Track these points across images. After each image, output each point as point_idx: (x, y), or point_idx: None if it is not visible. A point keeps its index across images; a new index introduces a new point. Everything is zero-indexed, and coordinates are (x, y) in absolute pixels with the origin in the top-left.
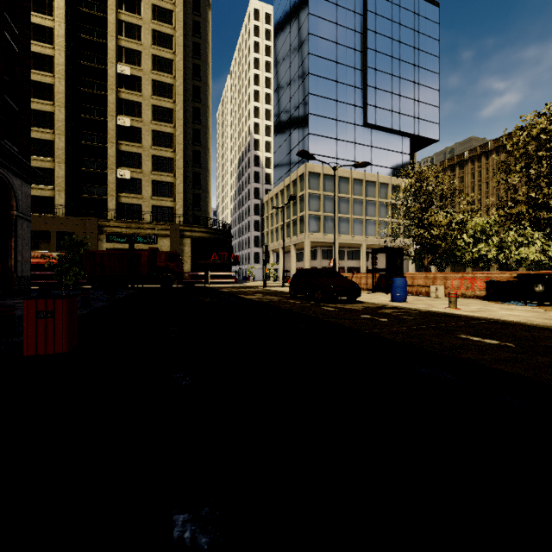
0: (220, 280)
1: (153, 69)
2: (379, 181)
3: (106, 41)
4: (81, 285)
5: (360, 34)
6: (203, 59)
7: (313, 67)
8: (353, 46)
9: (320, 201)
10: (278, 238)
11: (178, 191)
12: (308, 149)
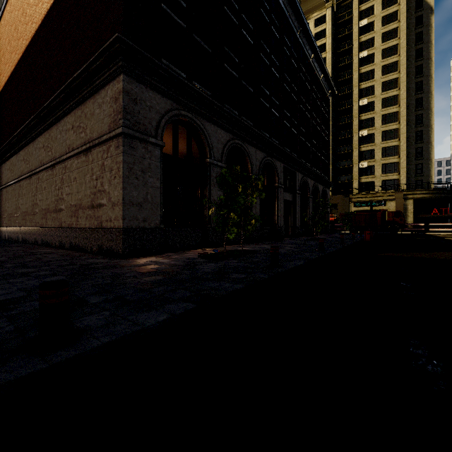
0: (439, 229)
1: (382, 91)
2: None
3: (352, 90)
4: (340, 231)
5: None
6: (425, 58)
7: None
8: None
9: None
10: None
11: (402, 167)
12: None
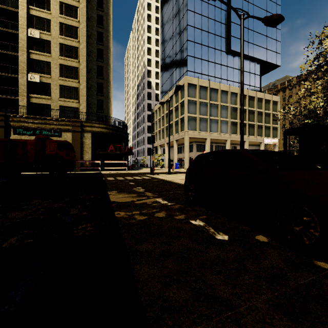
0: (114, 168)
1: None
2: (239, 93)
3: None
4: None
5: None
6: None
7: (190, 5)
8: None
9: (196, 106)
10: (164, 136)
11: (82, 95)
12: (187, 67)
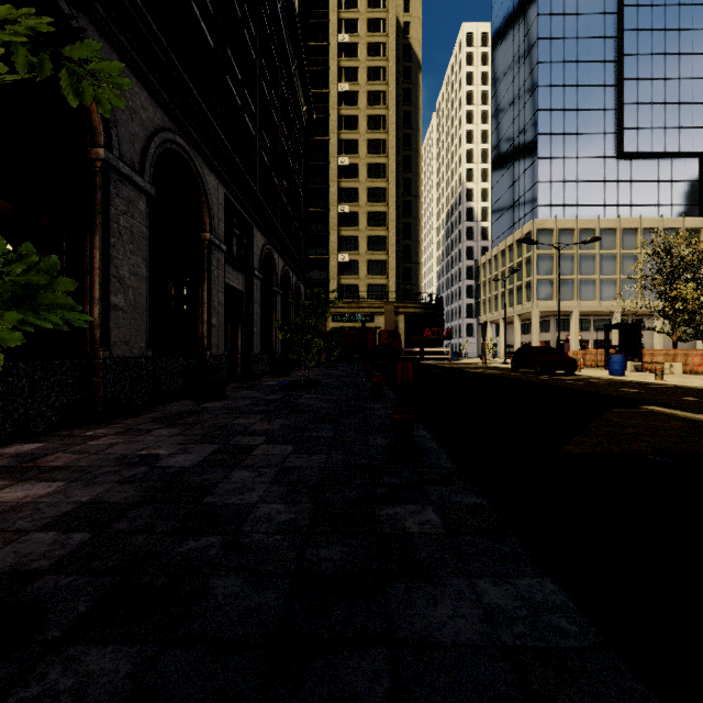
0: (435, 356)
1: (368, 153)
2: (642, 227)
3: (328, 138)
4: None
5: (613, 38)
6: (414, 127)
7: (543, 101)
8: (601, 58)
9: (552, 262)
10: (497, 307)
11: (391, 268)
12: (536, 201)
